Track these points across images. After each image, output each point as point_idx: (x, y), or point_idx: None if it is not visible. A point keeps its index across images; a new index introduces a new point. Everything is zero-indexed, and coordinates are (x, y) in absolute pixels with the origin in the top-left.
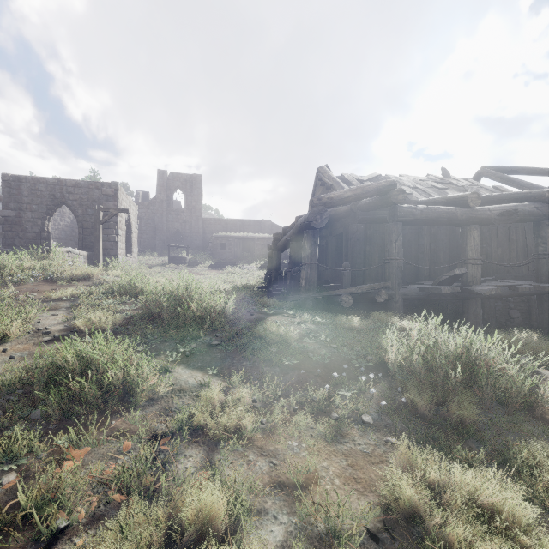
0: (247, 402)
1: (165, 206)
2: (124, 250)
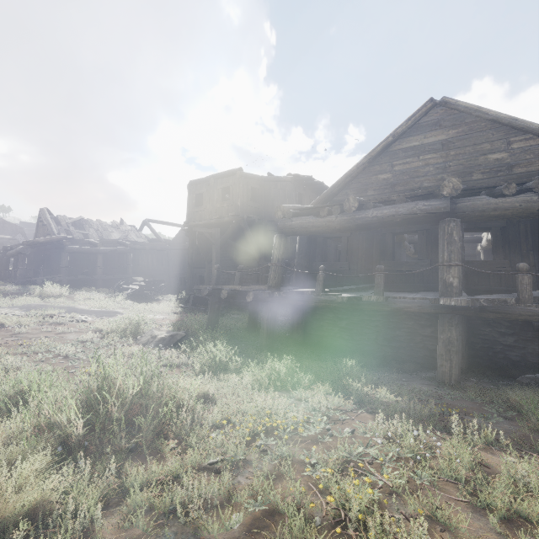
0: None
1: None
2: None
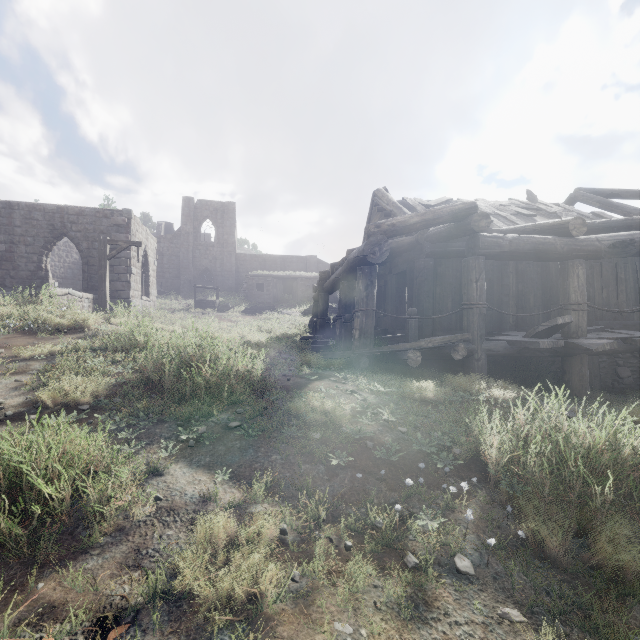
0: (271, 536)
1: (191, 239)
2: (139, 292)
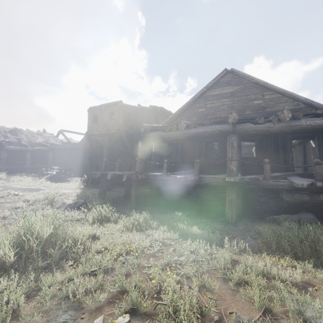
0: None
1: None
2: None
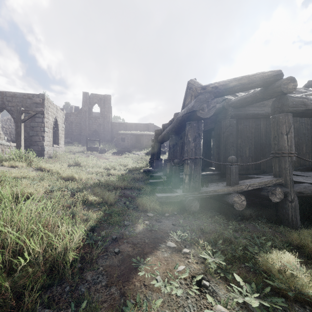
0: None
1: (87, 114)
2: (51, 142)
